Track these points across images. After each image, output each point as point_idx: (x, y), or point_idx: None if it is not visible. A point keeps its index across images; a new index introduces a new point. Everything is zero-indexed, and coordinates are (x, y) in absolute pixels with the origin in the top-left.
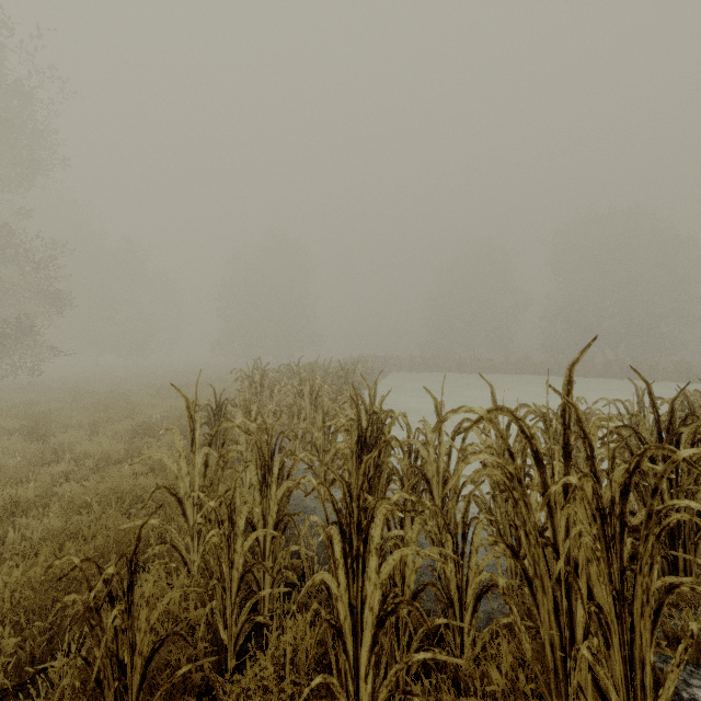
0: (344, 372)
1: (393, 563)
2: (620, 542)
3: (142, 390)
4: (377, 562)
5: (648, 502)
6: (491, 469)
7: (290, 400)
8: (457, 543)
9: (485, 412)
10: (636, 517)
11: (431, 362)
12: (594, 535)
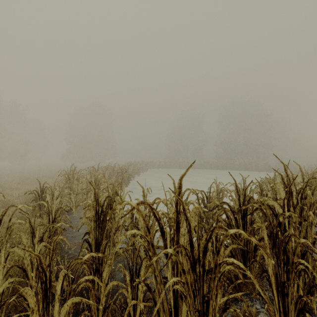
0: (121, 170)
1: (67, 307)
2: (202, 280)
3: (14, 180)
4: (58, 307)
5: (215, 258)
6: (138, 238)
7: (84, 186)
8: (133, 274)
9: (136, 204)
10: (227, 250)
11: (167, 164)
12: (183, 282)
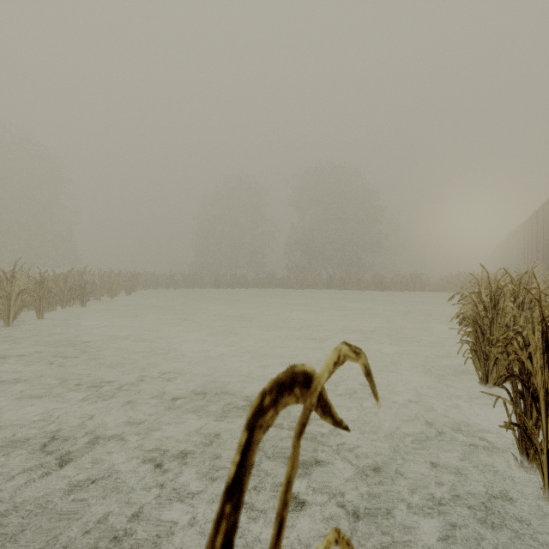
0: None
1: None
2: None
3: None
4: None
5: None
6: None
7: None
8: None
9: None
10: None
11: (189, 278)
12: None
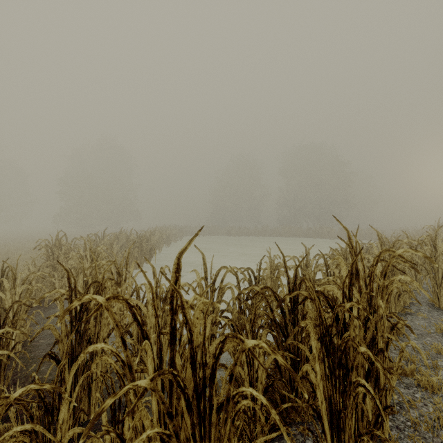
0: (139, 239)
1: None
2: (209, 423)
3: None
4: None
5: (227, 386)
6: (106, 358)
7: (75, 264)
8: (115, 411)
9: (105, 300)
10: (268, 359)
11: (211, 229)
12: (168, 435)
